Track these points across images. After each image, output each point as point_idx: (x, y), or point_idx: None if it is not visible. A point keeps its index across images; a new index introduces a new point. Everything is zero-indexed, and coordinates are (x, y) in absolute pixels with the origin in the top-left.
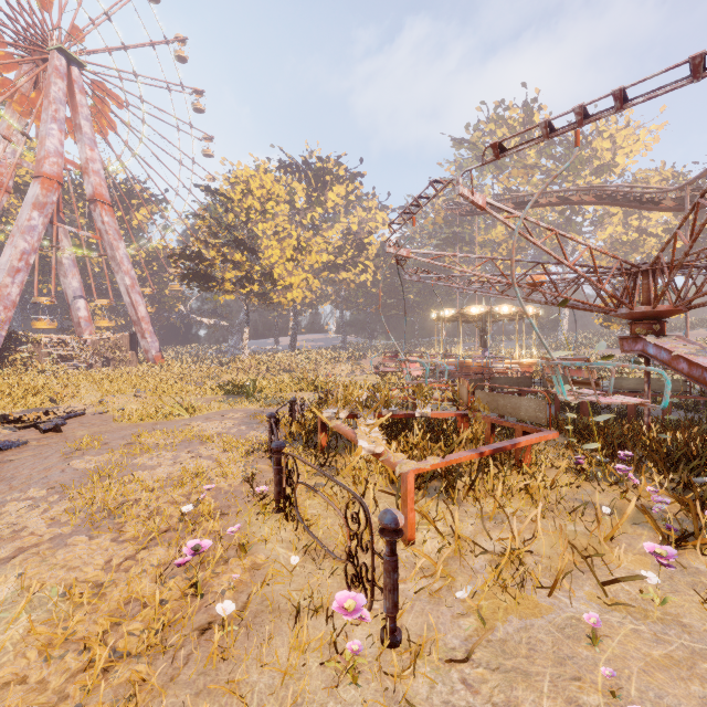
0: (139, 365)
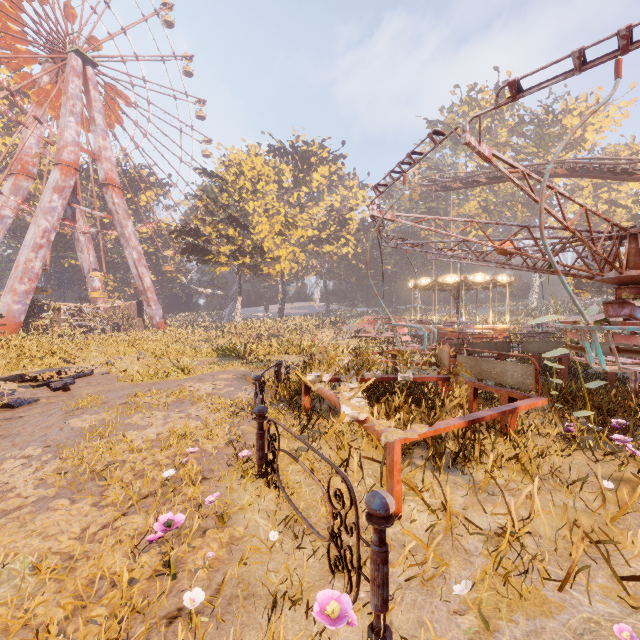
0: (145, 330)
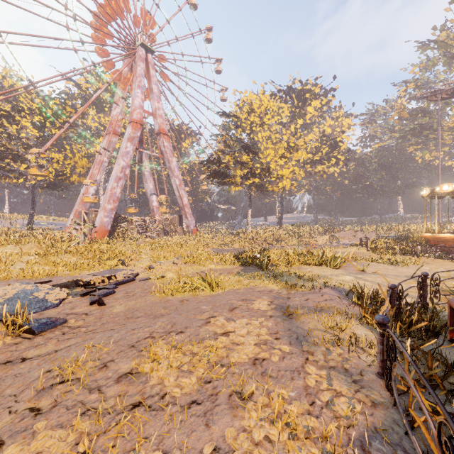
0: (184, 235)
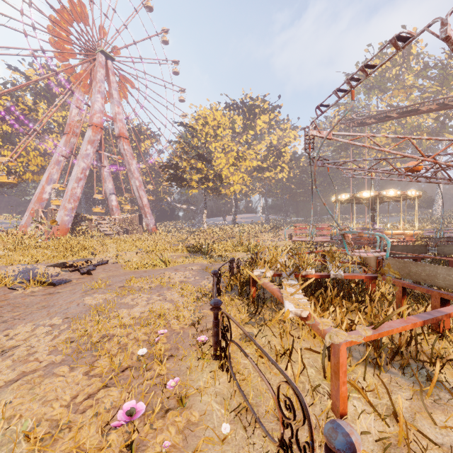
0: (144, 233)
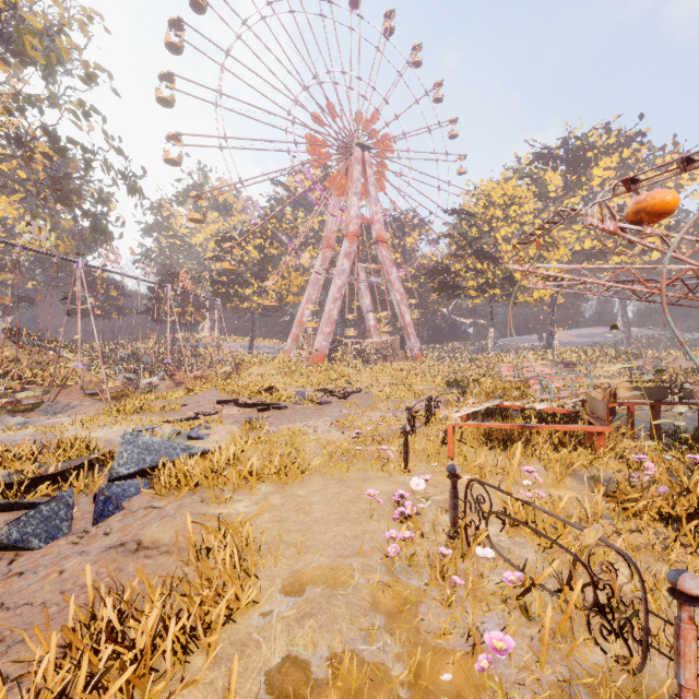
0: (406, 360)
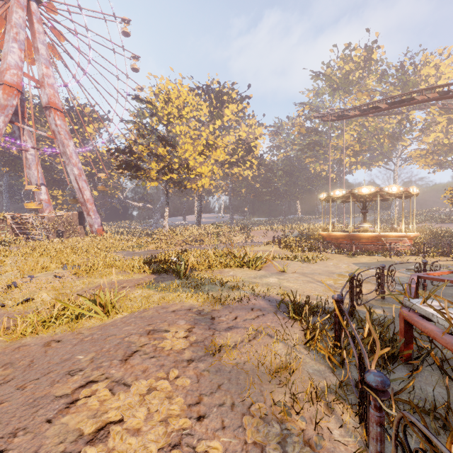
0: (85, 236)
